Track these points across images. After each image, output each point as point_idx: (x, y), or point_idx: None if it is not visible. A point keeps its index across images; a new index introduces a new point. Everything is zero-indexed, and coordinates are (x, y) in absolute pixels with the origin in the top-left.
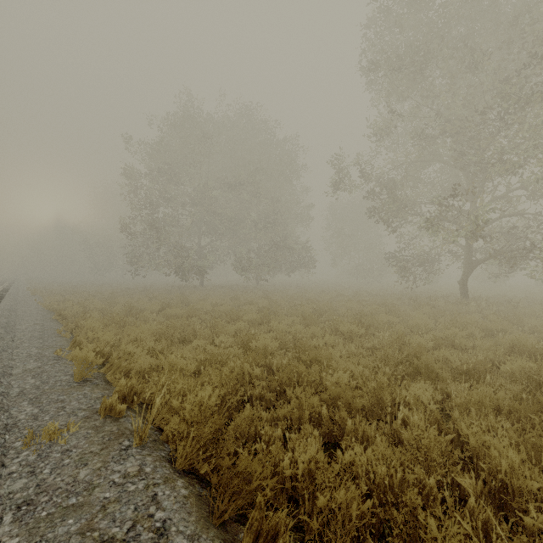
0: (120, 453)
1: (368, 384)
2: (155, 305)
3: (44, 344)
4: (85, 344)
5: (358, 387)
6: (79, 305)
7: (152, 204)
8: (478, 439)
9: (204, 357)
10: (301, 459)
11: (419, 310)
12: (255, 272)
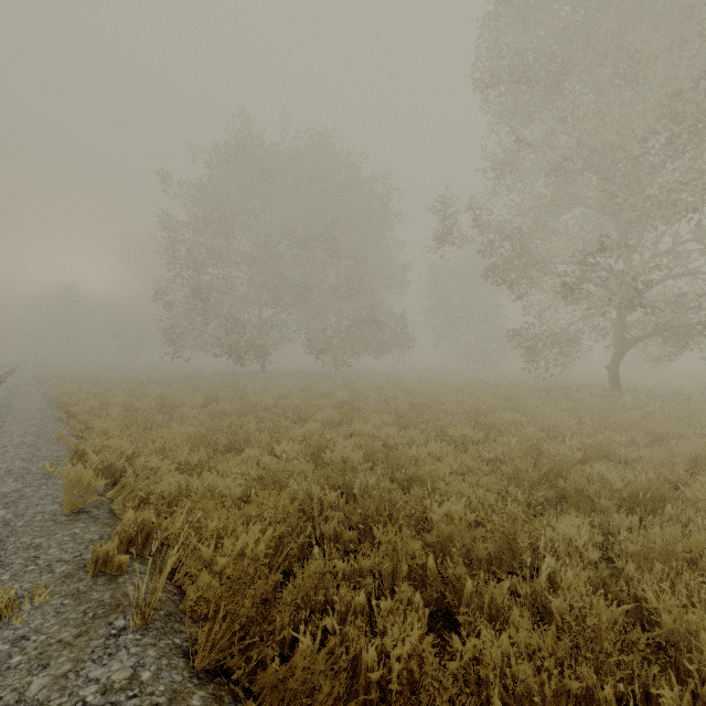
0: (105, 643)
1: (495, 520)
2: (198, 399)
3: (34, 455)
4: (90, 454)
5: (478, 521)
6: (95, 399)
7: (196, 263)
8: (676, 618)
9: (256, 474)
10: (396, 652)
11: (555, 406)
12: (334, 354)
